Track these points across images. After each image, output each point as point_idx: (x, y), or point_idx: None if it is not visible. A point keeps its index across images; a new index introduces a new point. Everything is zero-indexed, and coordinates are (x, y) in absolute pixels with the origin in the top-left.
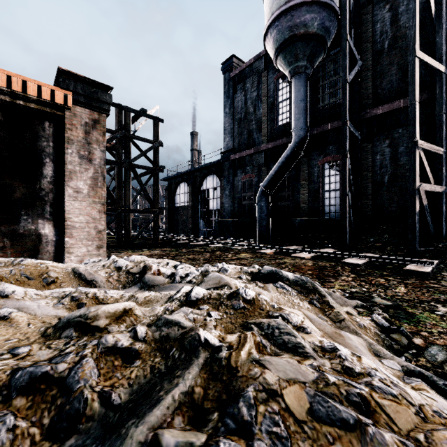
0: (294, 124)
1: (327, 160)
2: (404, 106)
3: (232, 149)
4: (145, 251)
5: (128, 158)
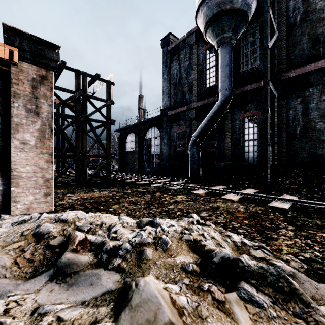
0: (220, 85)
1: (246, 115)
2: (315, 69)
3: (169, 106)
4: (95, 192)
5: (85, 114)
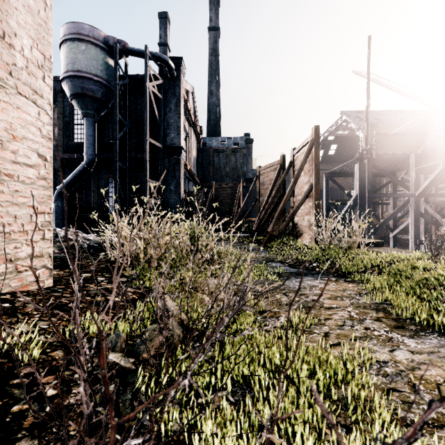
0: (86, 150)
1: (111, 177)
2: (150, 157)
3: None
4: None
5: None
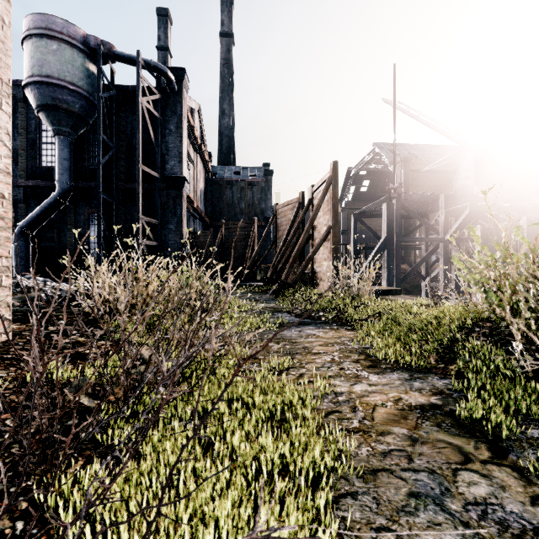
0: (58, 177)
1: (92, 212)
2: (144, 188)
3: None
4: None
5: None
